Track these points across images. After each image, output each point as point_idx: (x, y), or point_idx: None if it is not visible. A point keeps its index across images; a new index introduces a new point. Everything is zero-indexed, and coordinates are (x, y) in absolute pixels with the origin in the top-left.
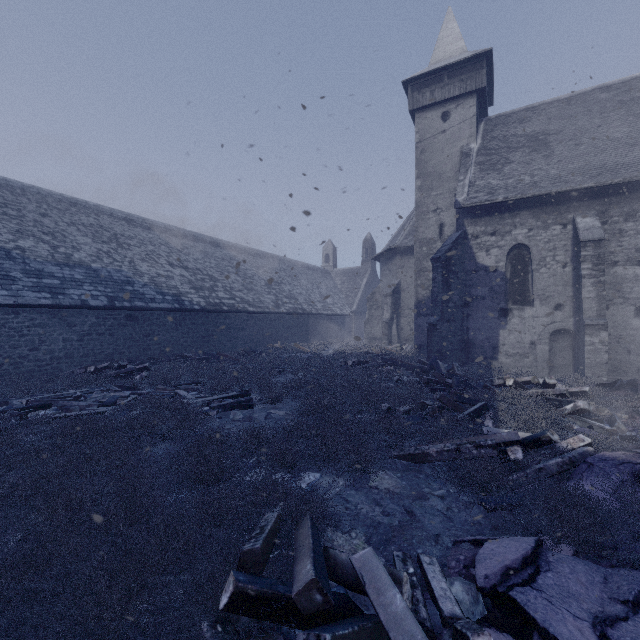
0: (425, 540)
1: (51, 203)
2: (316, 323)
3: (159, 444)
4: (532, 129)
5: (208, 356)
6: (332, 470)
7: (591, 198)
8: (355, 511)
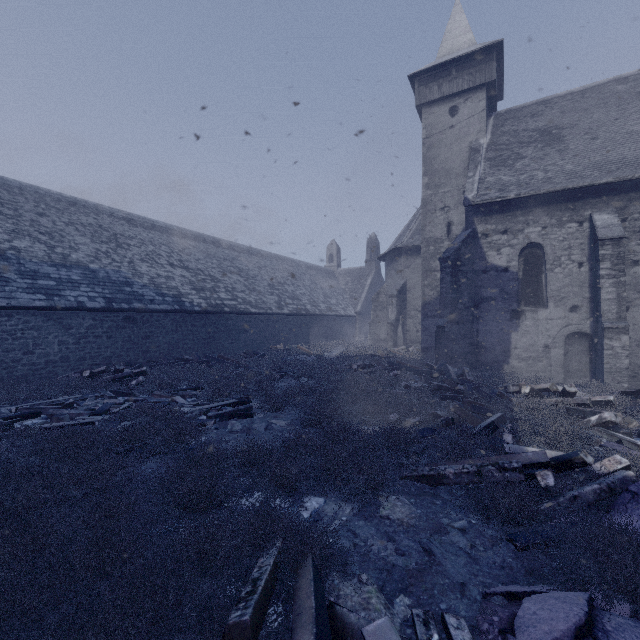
0: (449, 591)
1: (49, 202)
2: (320, 324)
3: (149, 460)
4: (544, 123)
5: (208, 359)
6: (337, 494)
7: (609, 194)
8: (364, 548)
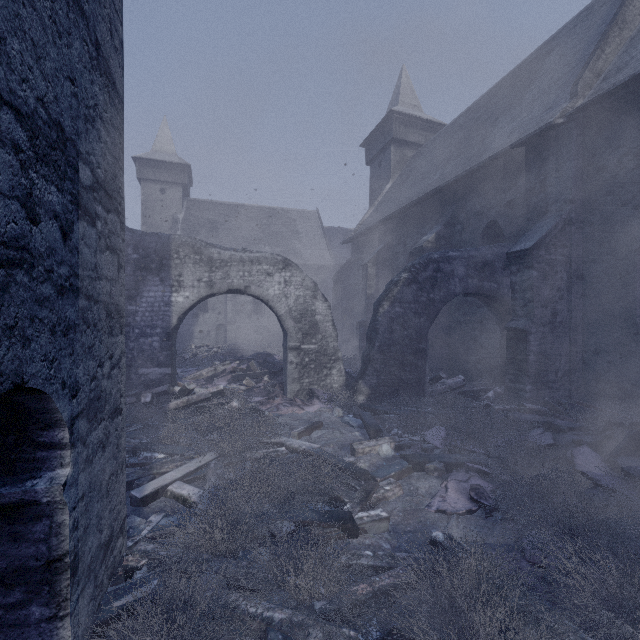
0: None
1: None
2: None
3: None
4: (211, 217)
5: None
6: None
7: None
8: None
